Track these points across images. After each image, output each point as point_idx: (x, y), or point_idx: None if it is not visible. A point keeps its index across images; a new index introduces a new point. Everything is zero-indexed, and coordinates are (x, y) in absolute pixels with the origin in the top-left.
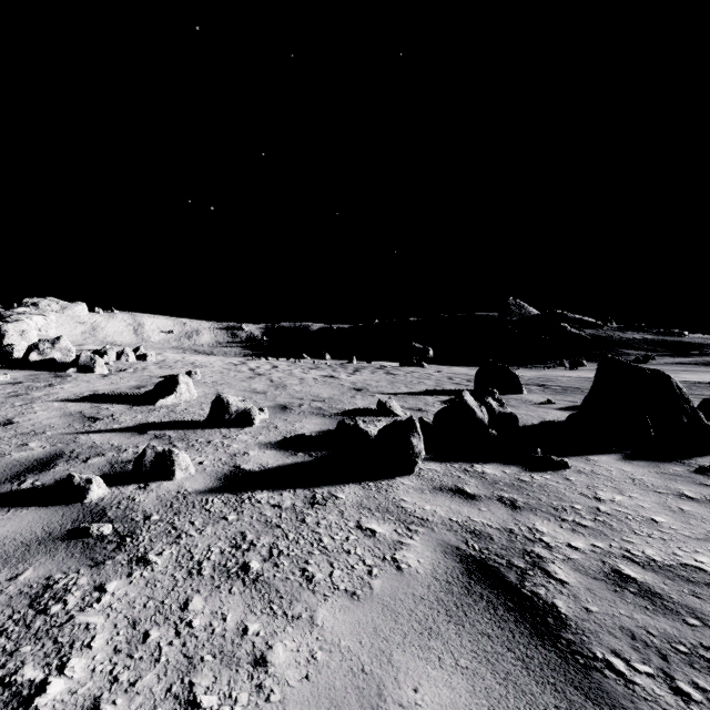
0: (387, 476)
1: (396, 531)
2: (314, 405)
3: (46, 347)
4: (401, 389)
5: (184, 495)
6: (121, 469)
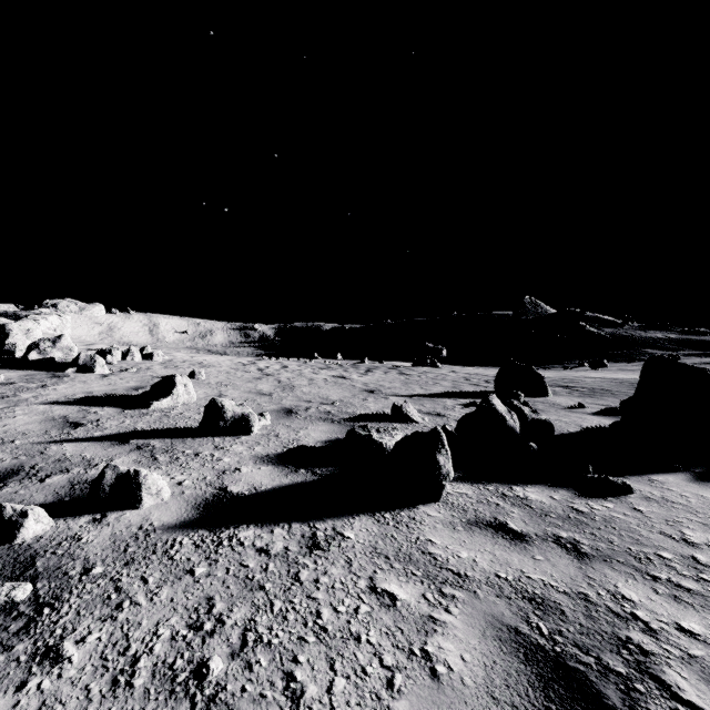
0: (407, 503)
1: (425, 598)
2: (322, 409)
3: (46, 346)
4: (416, 391)
5: (147, 532)
6: (81, 492)
